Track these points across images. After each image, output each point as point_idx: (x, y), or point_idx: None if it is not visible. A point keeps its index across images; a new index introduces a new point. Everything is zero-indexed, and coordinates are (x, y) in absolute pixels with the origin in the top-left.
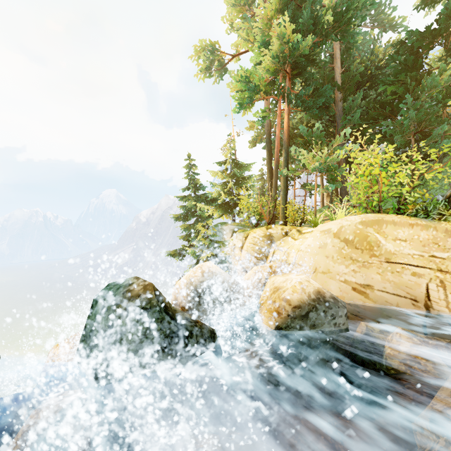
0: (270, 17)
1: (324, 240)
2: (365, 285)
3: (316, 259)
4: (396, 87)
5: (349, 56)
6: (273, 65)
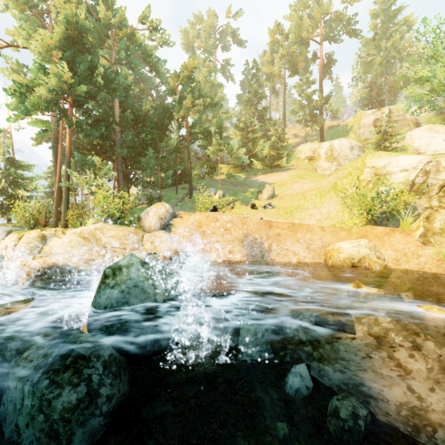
0: (51, 49)
1: (72, 238)
2: (91, 259)
3: (67, 249)
4: (153, 136)
5: (127, 100)
6: (51, 95)
